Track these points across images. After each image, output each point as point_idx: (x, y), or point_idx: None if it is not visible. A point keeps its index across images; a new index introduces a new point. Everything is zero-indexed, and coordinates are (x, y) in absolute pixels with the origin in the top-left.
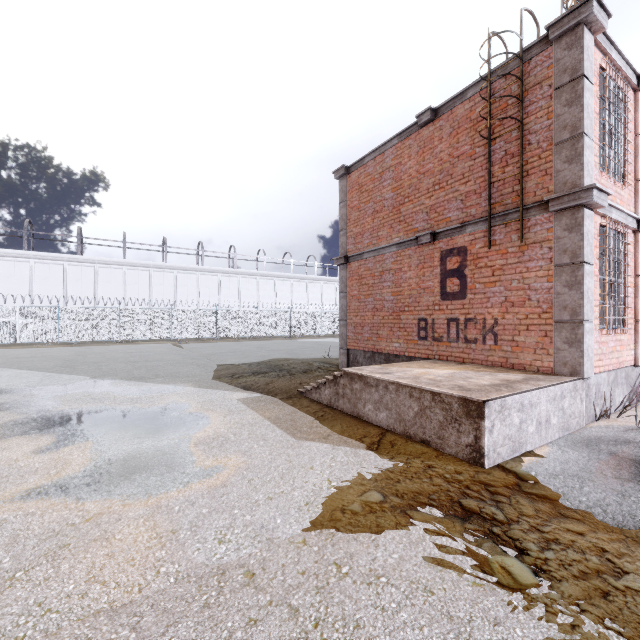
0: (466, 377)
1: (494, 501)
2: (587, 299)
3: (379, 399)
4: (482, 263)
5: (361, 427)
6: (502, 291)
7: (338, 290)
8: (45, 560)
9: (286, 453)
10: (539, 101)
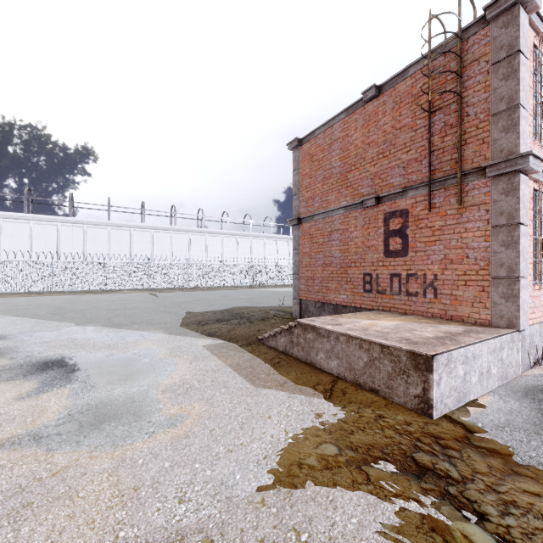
0: (410, 329)
1: (446, 456)
2: (523, 257)
3: (330, 349)
4: (423, 224)
5: (314, 374)
6: (441, 249)
7: (291, 246)
8: (6, 521)
9: (245, 401)
10: (477, 76)
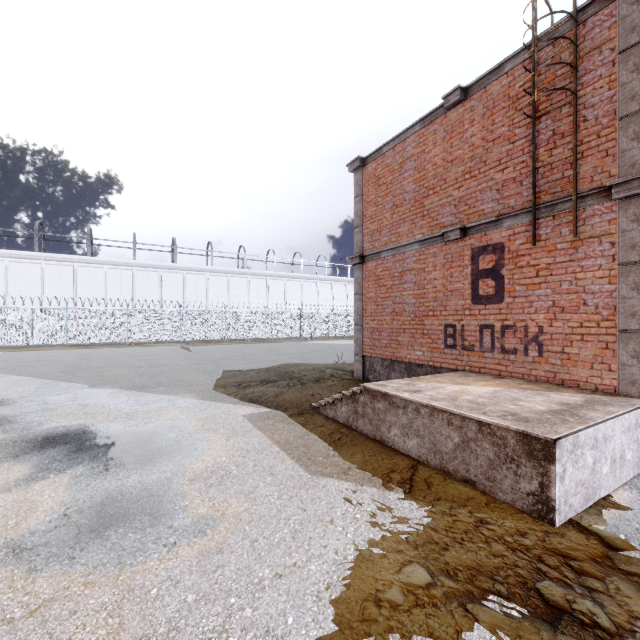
0: (513, 398)
1: (585, 588)
2: None
3: (408, 423)
4: (523, 262)
5: (387, 457)
6: (549, 294)
7: (349, 290)
8: None
9: (299, 496)
10: (598, 69)
